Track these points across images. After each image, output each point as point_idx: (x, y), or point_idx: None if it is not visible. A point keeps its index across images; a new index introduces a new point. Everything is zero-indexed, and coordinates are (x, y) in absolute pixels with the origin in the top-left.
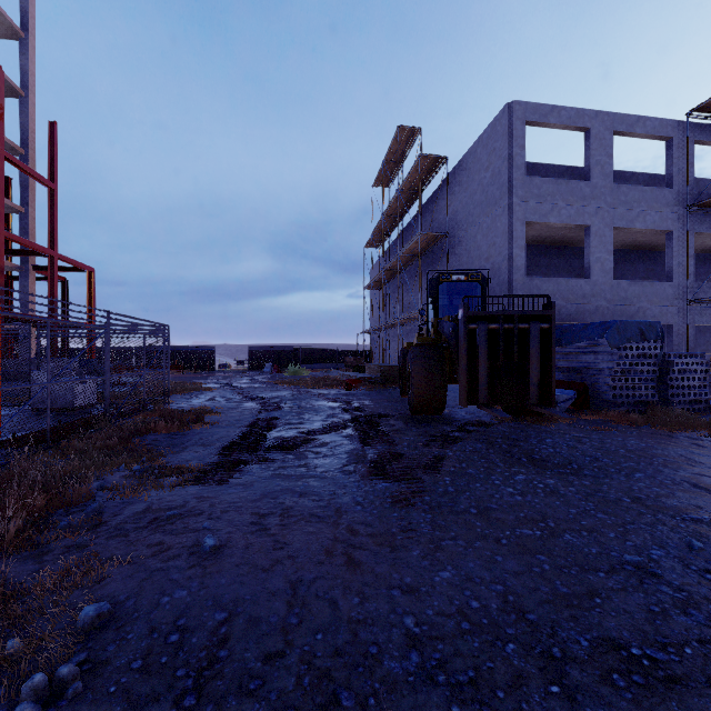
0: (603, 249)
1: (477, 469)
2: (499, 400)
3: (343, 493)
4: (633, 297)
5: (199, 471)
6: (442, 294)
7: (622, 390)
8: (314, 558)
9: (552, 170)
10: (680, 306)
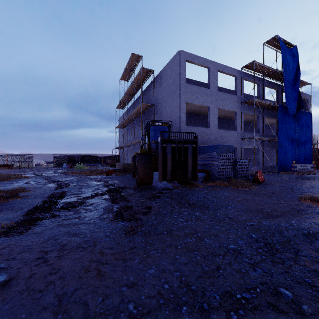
0: (214, 116)
1: (166, 211)
2: (176, 178)
3: (99, 231)
4: (224, 136)
5: (7, 227)
6: (151, 131)
7: (221, 172)
8: (76, 275)
9: (196, 83)
10: (239, 140)
